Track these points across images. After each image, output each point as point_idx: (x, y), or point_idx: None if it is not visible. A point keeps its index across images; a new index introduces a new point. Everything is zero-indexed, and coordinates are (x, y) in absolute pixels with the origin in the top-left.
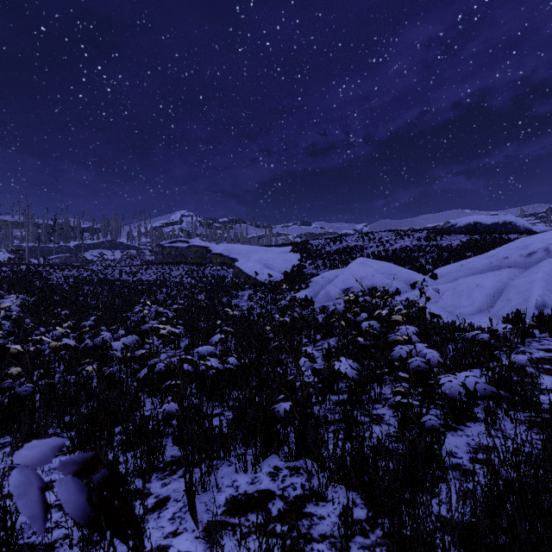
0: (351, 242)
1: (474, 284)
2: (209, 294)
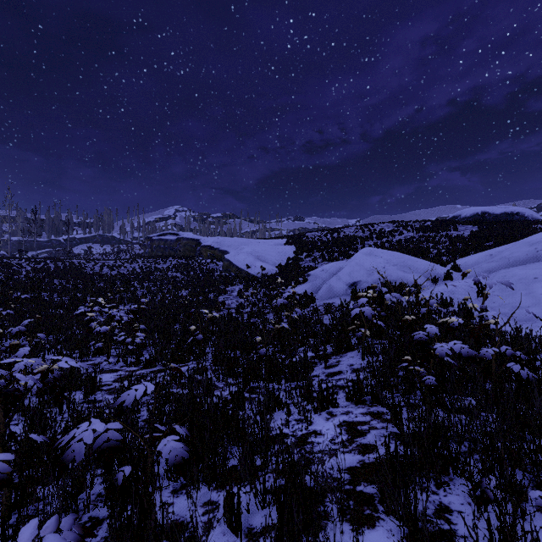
0: (350, 234)
1: (530, 276)
2: (194, 289)
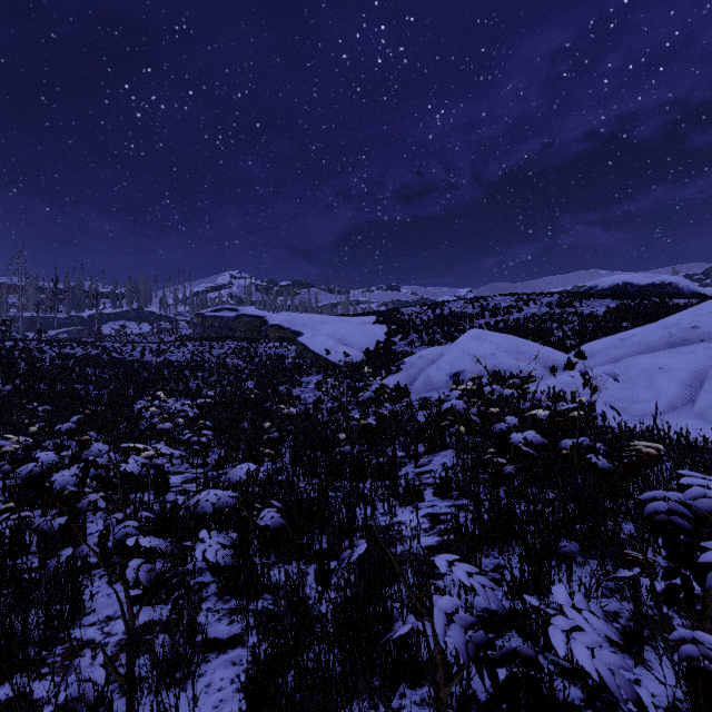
0: (456, 310)
1: (655, 366)
2: (261, 380)
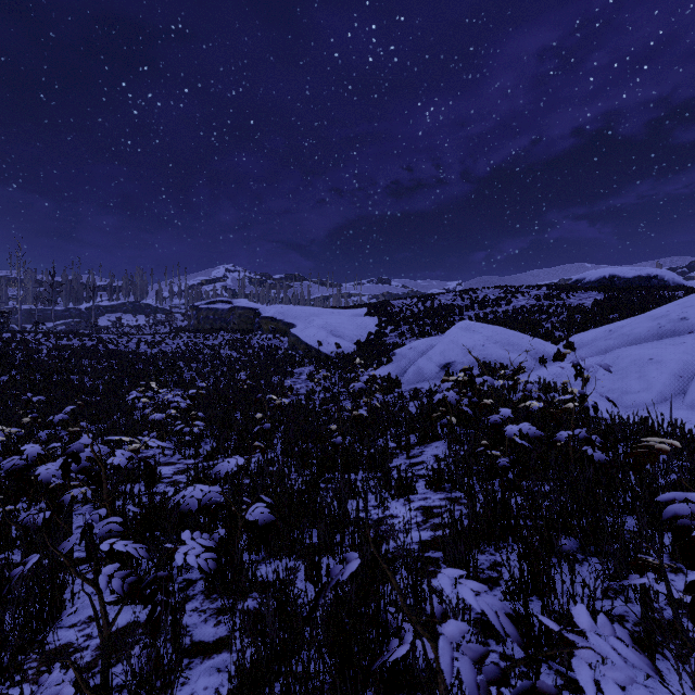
0: (446, 302)
1: (645, 357)
2: (254, 371)
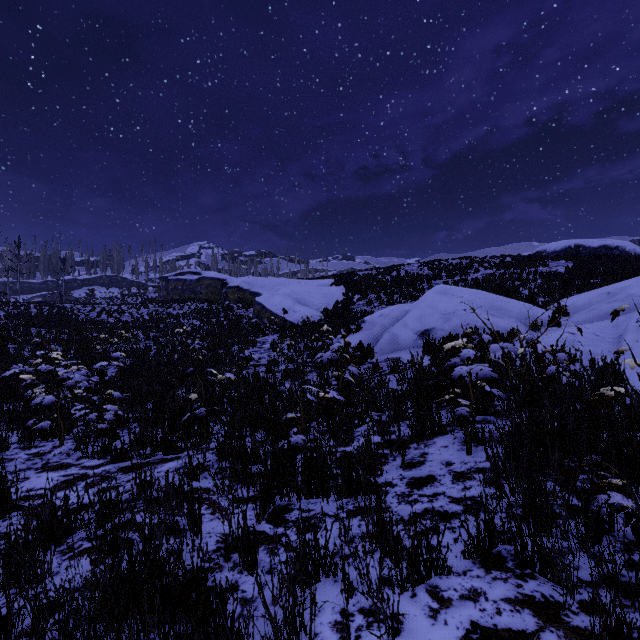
0: (412, 272)
1: None
2: (214, 340)
